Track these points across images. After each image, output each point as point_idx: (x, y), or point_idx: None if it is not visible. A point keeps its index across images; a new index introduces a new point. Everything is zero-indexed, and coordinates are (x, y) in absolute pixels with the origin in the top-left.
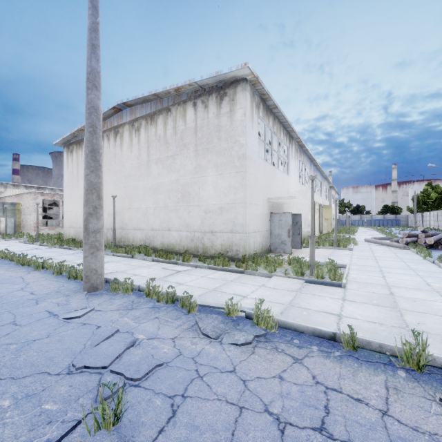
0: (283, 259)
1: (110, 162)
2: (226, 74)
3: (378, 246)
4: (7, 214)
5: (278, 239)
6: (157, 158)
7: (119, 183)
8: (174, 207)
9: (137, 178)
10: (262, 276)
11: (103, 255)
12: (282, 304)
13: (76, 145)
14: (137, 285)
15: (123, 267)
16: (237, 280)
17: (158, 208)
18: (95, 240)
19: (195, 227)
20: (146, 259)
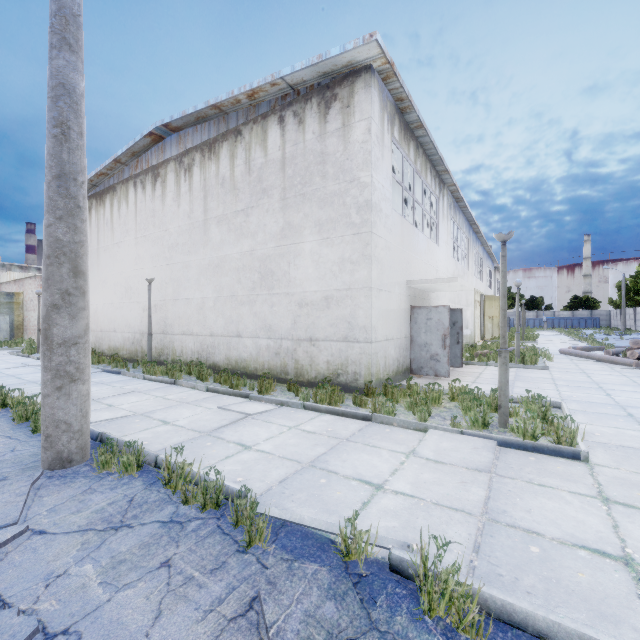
0: (441, 391)
1: (147, 225)
2: (337, 58)
3: (587, 363)
4: (1, 310)
5: (425, 352)
6: (220, 215)
7: (159, 258)
8: (247, 297)
9: (188, 249)
10: (407, 428)
11: (85, 392)
12: (468, 513)
13: (96, 199)
14: (153, 454)
15: (151, 404)
16: (358, 436)
17: (221, 298)
18: (66, 361)
19: (281, 331)
20: (196, 387)
